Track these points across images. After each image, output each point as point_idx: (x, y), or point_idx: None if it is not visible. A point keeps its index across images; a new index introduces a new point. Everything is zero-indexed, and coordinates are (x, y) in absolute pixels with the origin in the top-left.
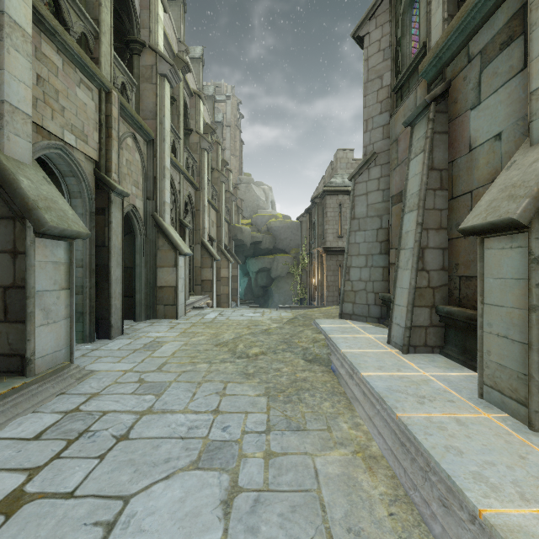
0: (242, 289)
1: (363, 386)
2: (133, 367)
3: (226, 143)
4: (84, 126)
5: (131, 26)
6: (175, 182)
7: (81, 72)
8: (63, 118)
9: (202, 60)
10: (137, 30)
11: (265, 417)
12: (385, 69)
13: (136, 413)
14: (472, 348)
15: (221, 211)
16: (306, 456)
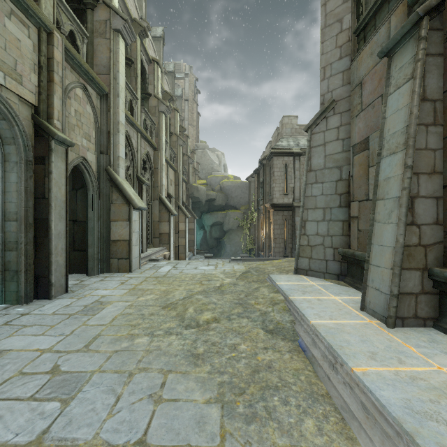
0: (198, 240)
1: (358, 390)
2: (55, 344)
3: (185, 114)
4: (17, 64)
5: None
6: (132, 140)
7: (12, 3)
8: None
9: (163, 39)
10: None
11: None
12: (345, 11)
13: None
14: None
15: (179, 171)
16: None
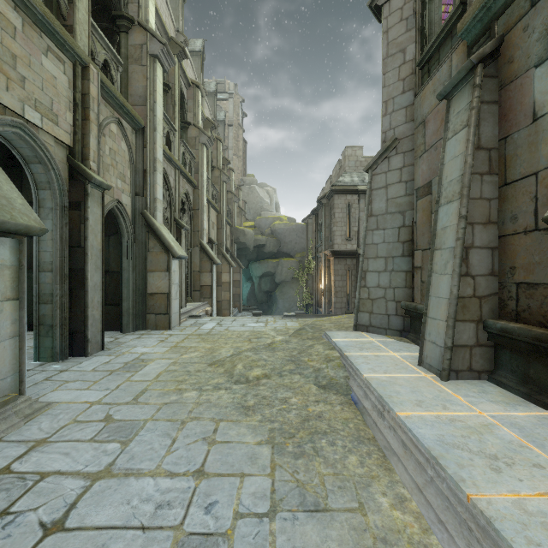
0: (244, 294)
1: (400, 431)
2: (103, 397)
3: (229, 143)
4: (53, 104)
5: None
6: (170, 178)
7: (48, 39)
8: (23, 90)
9: (203, 53)
10: (125, 4)
11: (269, 484)
12: (408, 41)
13: (87, 477)
14: (540, 377)
15: (223, 212)
16: None
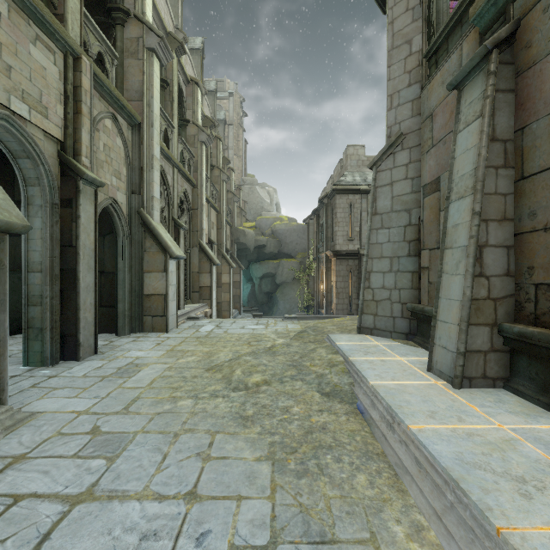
0: (245, 295)
1: (413, 447)
2: (92, 406)
3: (229, 142)
4: (42, 95)
5: None
6: (168, 176)
7: (37, 27)
8: (9, 80)
9: (202, 52)
10: None
11: (268, 508)
12: (414, 32)
13: (66, 501)
14: None
15: (222, 212)
16: None
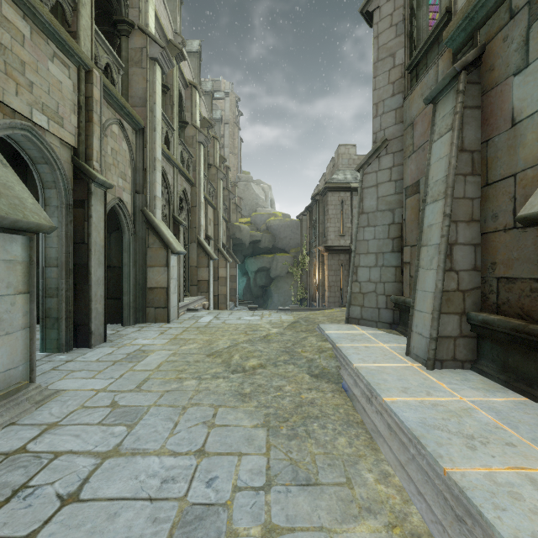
0: (240, 289)
1: (387, 415)
2: (108, 385)
3: (225, 141)
4: (59, 107)
5: (119, 5)
6: (168, 176)
7: (54, 45)
8: (31, 95)
9: (200, 54)
10: (125, 9)
11: (264, 462)
12: (398, 46)
13: (98, 456)
14: (518, 365)
15: (219, 209)
16: (321, 535)
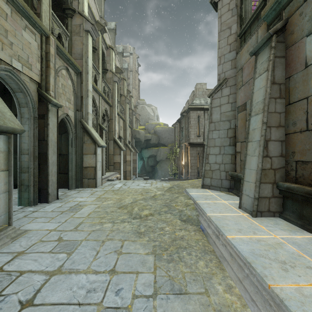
0: (139, 167)
1: (229, 247)
2: (57, 227)
3: (130, 81)
4: (29, 58)
5: None
6: (96, 101)
7: (26, 21)
8: (11, 50)
9: (115, 30)
10: (70, 1)
11: (152, 278)
12: (233, 22)
13: (47, 274)
14: (309, 215)
15: (126, 121)
16: None
